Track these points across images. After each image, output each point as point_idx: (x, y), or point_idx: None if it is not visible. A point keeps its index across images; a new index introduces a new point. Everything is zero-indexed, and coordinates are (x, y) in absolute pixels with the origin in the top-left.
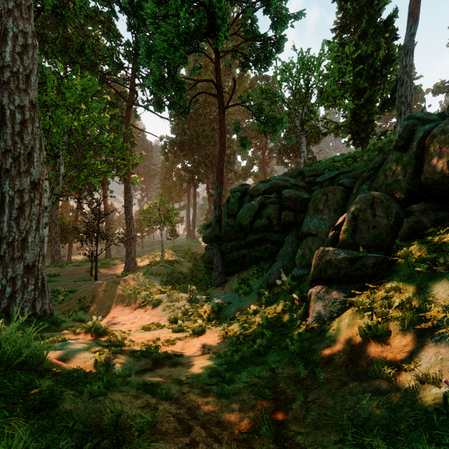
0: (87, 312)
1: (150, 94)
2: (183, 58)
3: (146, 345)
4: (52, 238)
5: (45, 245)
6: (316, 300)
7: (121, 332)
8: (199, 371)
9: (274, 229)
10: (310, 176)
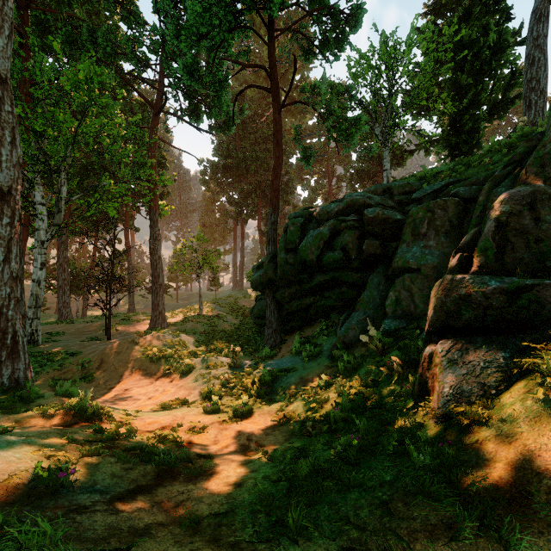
0: (91, 382)
1: (184, 99)
2: (224, 33)
3: (158, 435)
4: (59, 286)
5: (41, 292)
6: (445, 364)
7: (123, 413)
8: (236, 493)
9: (352, 265)
10: (401, 193)
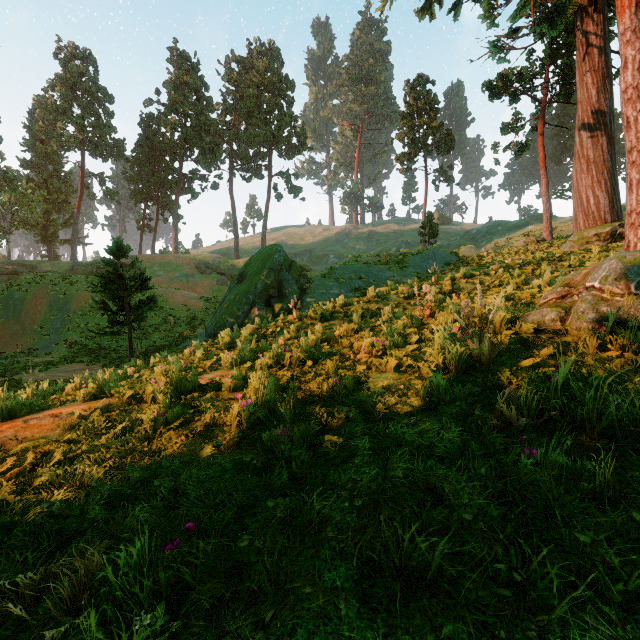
0: None
1: None
2: None
3: None
4: None
5: None
6: None
7: None
8: None
9: None
10: (30, 268)
